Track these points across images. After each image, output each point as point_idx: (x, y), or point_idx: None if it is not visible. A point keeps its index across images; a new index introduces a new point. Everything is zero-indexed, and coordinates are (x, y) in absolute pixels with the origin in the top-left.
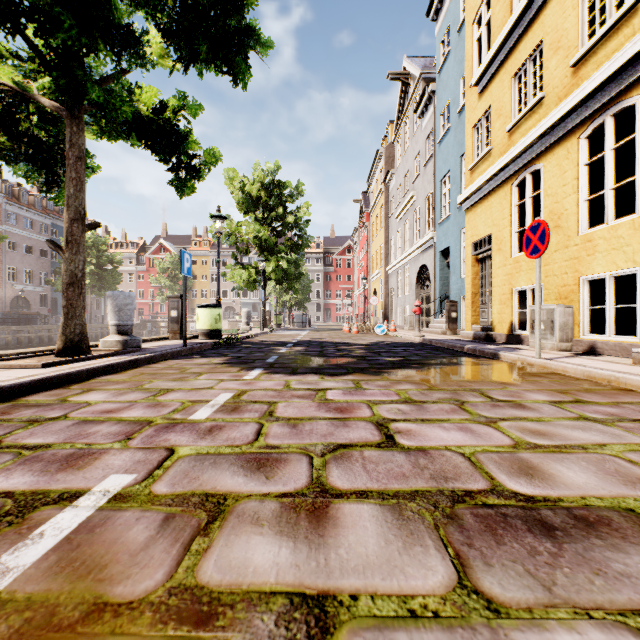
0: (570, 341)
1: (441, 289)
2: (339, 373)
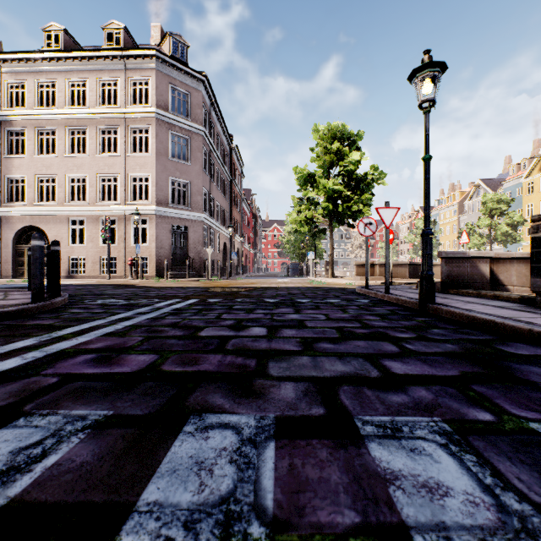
0: None
1: None
2: None
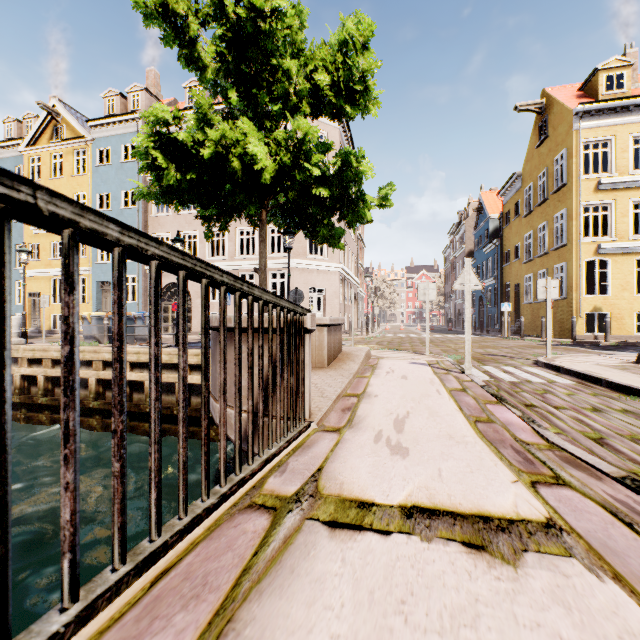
0: None
1: None
2: None
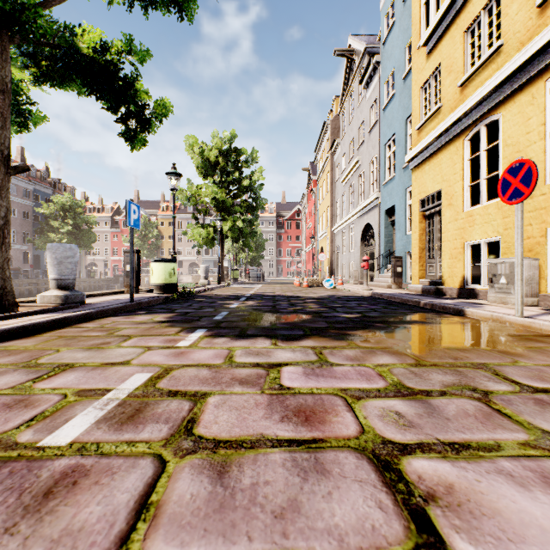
0: (536, 296)
1: (385, 246)
2: (295, 336)
